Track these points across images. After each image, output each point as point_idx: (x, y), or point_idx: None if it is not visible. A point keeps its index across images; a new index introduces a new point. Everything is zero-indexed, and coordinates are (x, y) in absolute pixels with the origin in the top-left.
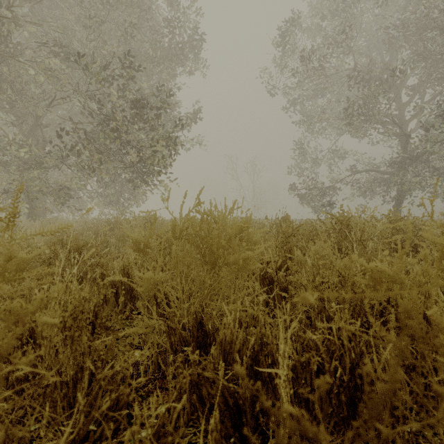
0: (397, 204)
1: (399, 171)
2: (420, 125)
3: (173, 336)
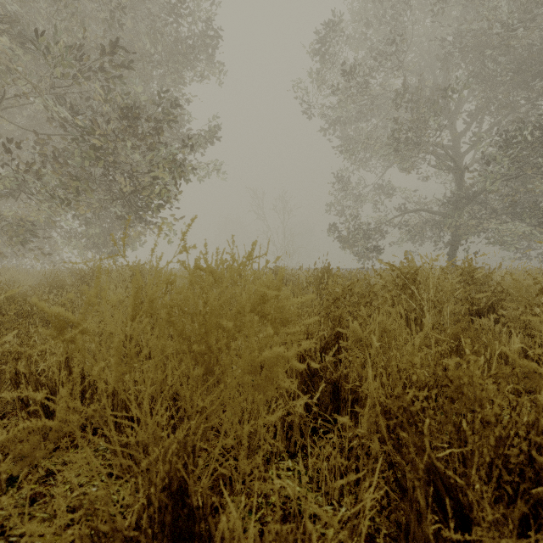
0: (451, 251)
1: (454, 212)
2: (477, 160)
3: None
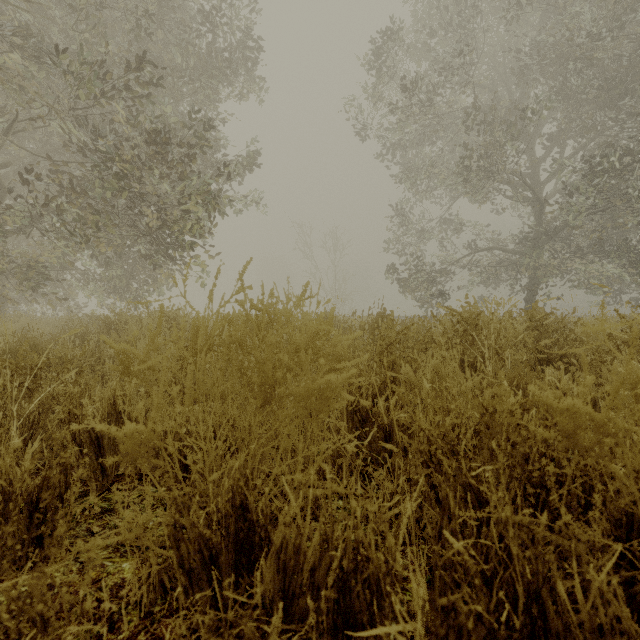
0: (529, 295)
1: (533, 251)
2: (559, 189)
3: (186, 543)
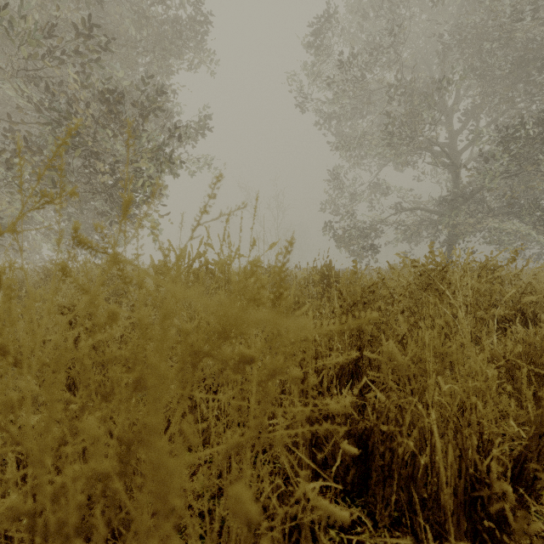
0: (448, 250)
1: (451, 211)
2: (473, 158)
3: None
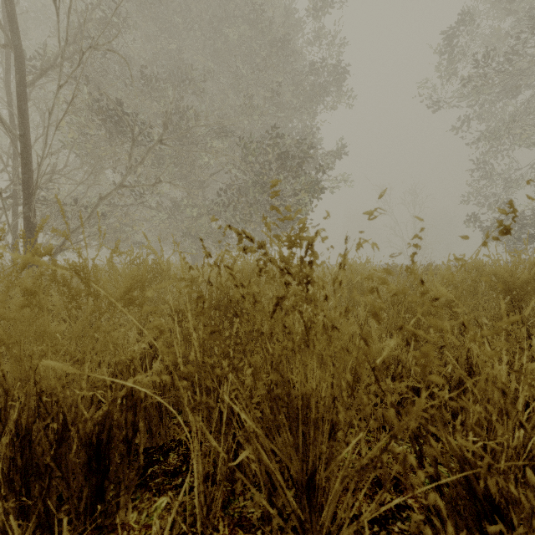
0: None
1: None
2: None
3: None
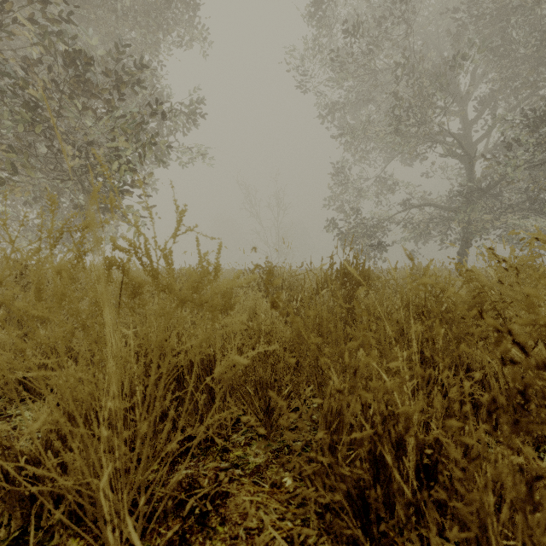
0: (462, 249)
1: (465, 207)
2: (489, 150)
3: None
